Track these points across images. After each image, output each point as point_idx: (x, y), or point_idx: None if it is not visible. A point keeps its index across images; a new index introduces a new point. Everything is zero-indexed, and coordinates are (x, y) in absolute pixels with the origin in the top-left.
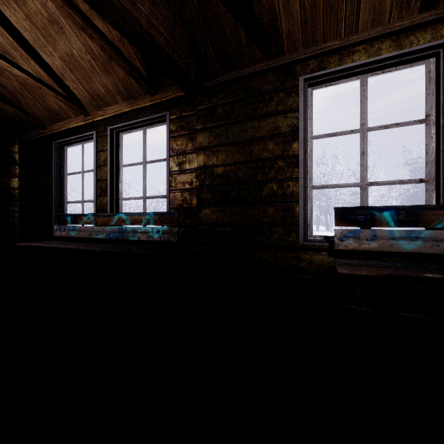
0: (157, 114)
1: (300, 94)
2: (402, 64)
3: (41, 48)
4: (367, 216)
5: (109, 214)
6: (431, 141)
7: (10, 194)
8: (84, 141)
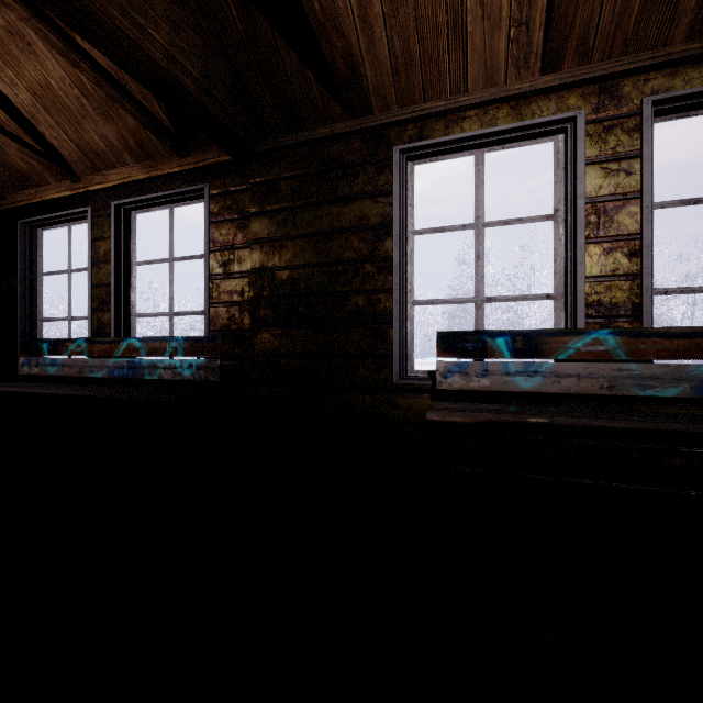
0: (190, 185)
1: (394, 170)
2: (525, 140)
3: None
4: (477, 344)
5: (113, 340)
6: (559, 245)
7: None
8: (73, 222)
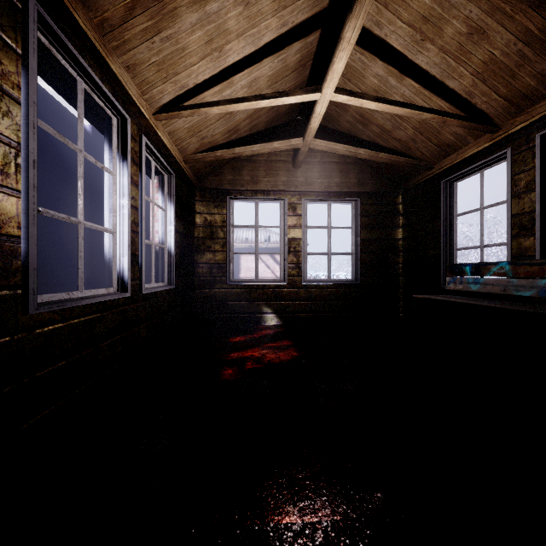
0: None
1: None
2: None
3: (448, 76)
4: None
5: (544, 261)
6: None
7: (394, 246)
8: (485, 168)
